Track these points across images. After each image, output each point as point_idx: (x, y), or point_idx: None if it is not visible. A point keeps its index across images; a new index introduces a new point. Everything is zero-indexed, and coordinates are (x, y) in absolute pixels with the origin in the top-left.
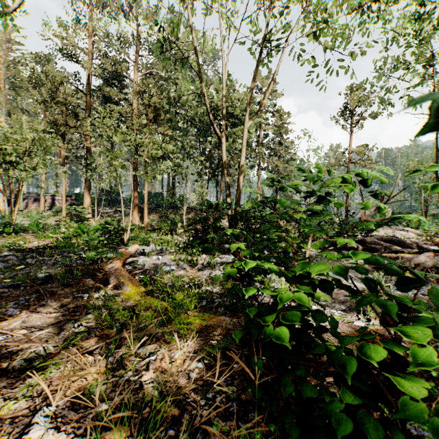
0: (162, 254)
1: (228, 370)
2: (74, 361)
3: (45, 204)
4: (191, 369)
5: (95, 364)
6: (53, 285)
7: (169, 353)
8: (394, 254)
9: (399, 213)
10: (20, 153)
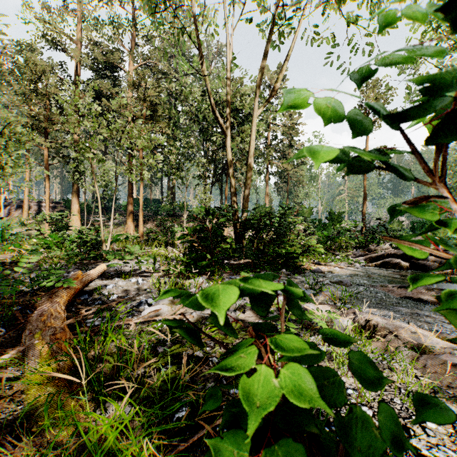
0: (147, 275)
1: None
2: None
3: (30, 212)
4: None
5: None
6: None
7: None
8: None
9: (420, 222)
10: None
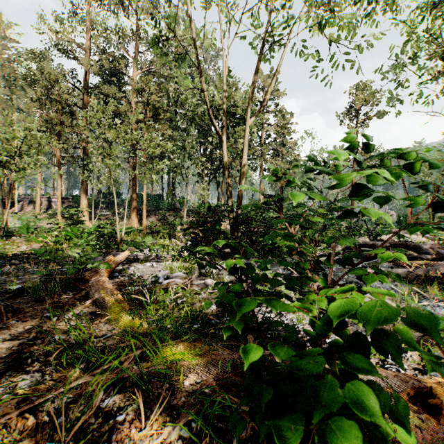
0: (158, 260)
1: (225, 440)
2: (5, 427)
3: (41, 206)
4: (171, 440)
5: (36, 431)
6: (24, 299)
7: (144, 409)
8: (411, 261)
9: (405, 216)
10: (11, 153)
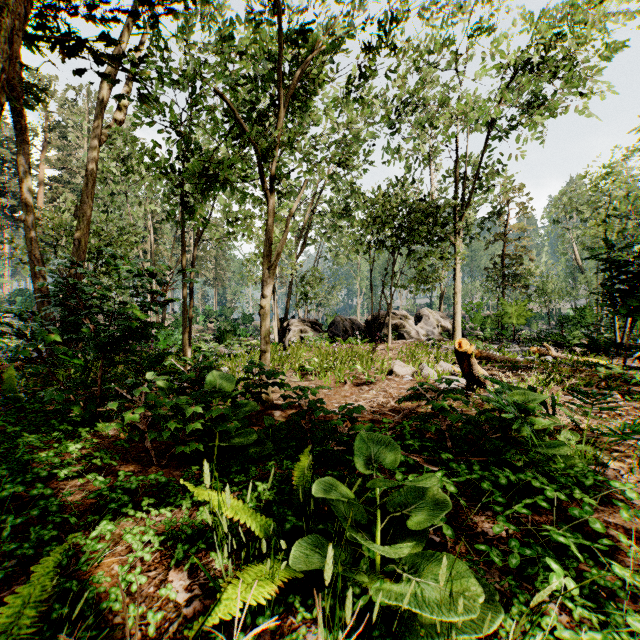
0: None
1: None
2: None
3: None
4: None
5: None
6: None
7: None
8: None
9: None
10: None
